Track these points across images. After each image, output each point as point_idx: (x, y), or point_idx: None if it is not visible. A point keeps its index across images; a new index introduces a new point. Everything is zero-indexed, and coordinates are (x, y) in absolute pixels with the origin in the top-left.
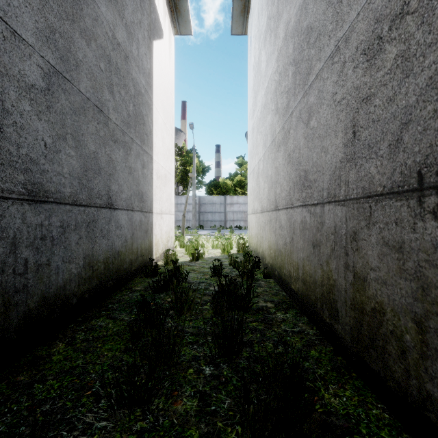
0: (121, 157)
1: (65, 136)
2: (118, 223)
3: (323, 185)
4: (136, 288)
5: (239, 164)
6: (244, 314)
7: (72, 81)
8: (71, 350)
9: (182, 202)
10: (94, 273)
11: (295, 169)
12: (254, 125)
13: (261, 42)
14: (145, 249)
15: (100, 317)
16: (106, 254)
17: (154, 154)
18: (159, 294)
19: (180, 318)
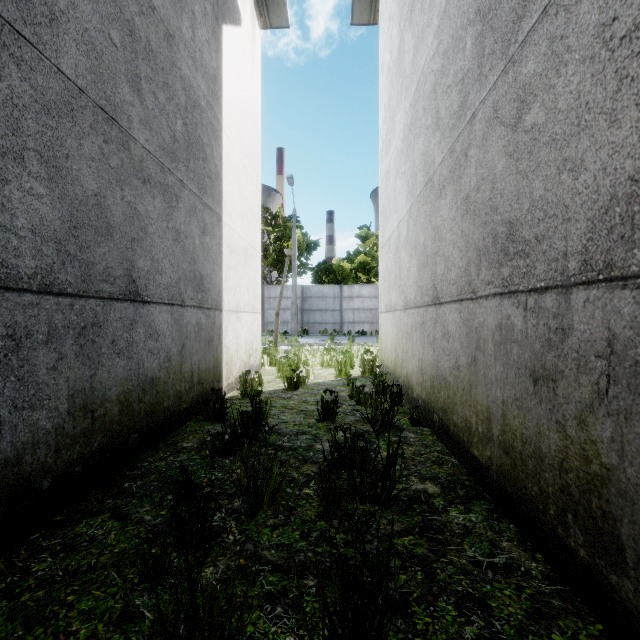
0: (158, 210)
1: (20, 153)
2: (151, 328)
3: (566, 246)
4: (184, 444)
5: (362, 238)
6: (383, 512)
7: (39, 45)
8: (3, 614)
9: (276, 294)
10: (95, 423)
11: (481, 223)
12: (391, 165)
13: (404, 19)
14: (207, 371)
15: (100, 513)
16: (124, 386)
17: (224, 212)
18: (221, 460)
19: (254, 520)
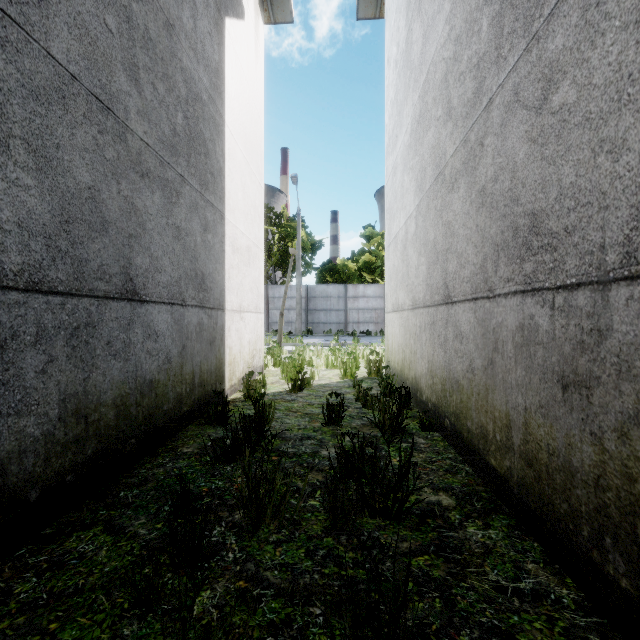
0: (157, 205)
1: (5, 141)
2: (149, 328)
3: (603, 237)
4: (184, 449)
5: (366, 237)
6: (395, 527)
7: (26, 26)
8: None
9: (281, 294)
10: (89, 429)
11: (499, 216)
12: (398, 160)
13: (412, 8)
14: (209, 373)
15: (92, 526)
16: (121, 389)
17: (227, 210)
18: (222, 467)
19: (256, 536)
